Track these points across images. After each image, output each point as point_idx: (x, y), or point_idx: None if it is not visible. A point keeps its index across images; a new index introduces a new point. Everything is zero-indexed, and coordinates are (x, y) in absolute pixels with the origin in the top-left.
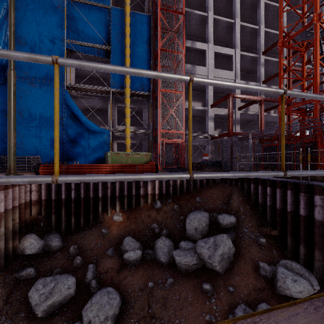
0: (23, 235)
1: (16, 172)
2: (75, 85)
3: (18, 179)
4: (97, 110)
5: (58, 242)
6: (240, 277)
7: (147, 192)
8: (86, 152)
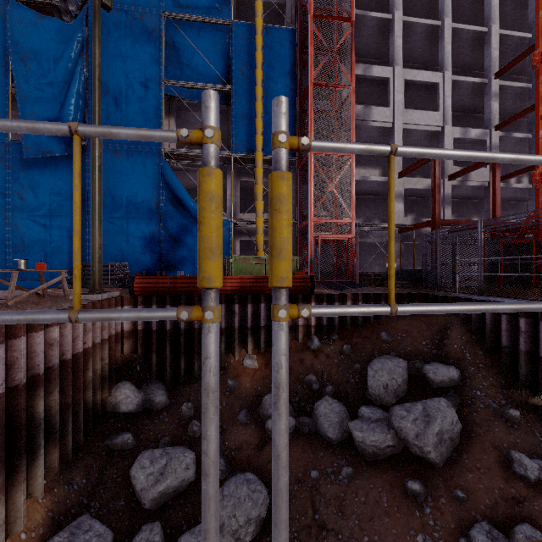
0: (113, 383)
1: (101, 287)
2: (178, 151)
3: (354, 309)
4: None
5: (164, 397)
6: (474, 474)
7: (297, 322)
8: (195, 256)
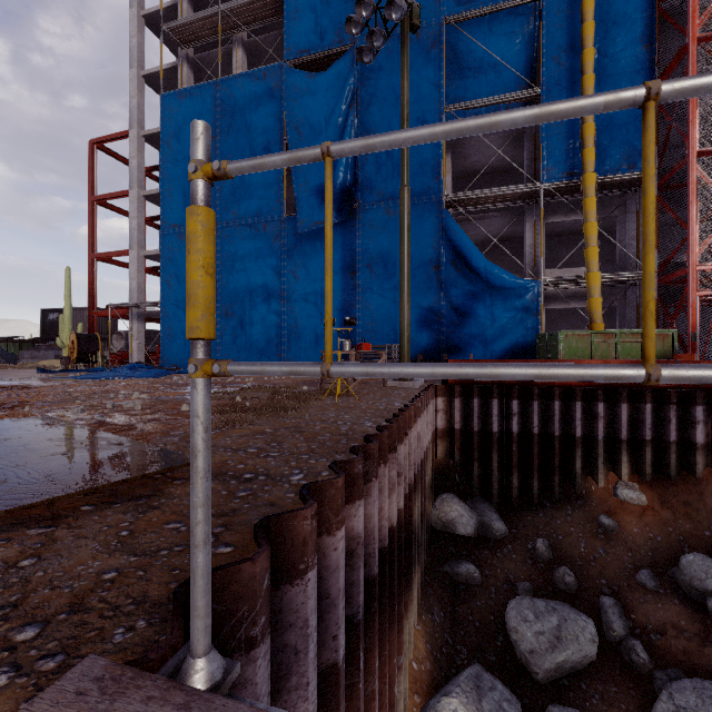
0: (432, 494)
1: None
2: (462, 196)
3: None
4: (485, 242)
5: (502, 523)
6: None
7: None
8: (487, 333)
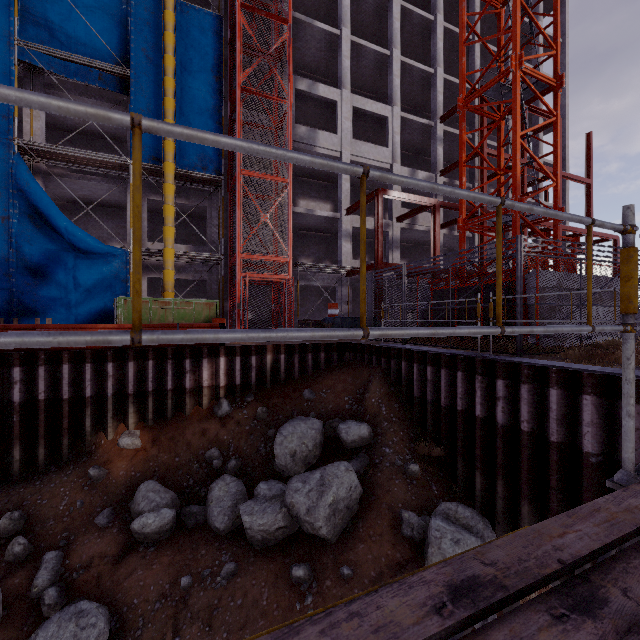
0: None
1: None
2: (43, 147)
3: None
4: (106, 207)
5: None
6: (366, 544)
7: (201, 383)
8: (71, 297)
